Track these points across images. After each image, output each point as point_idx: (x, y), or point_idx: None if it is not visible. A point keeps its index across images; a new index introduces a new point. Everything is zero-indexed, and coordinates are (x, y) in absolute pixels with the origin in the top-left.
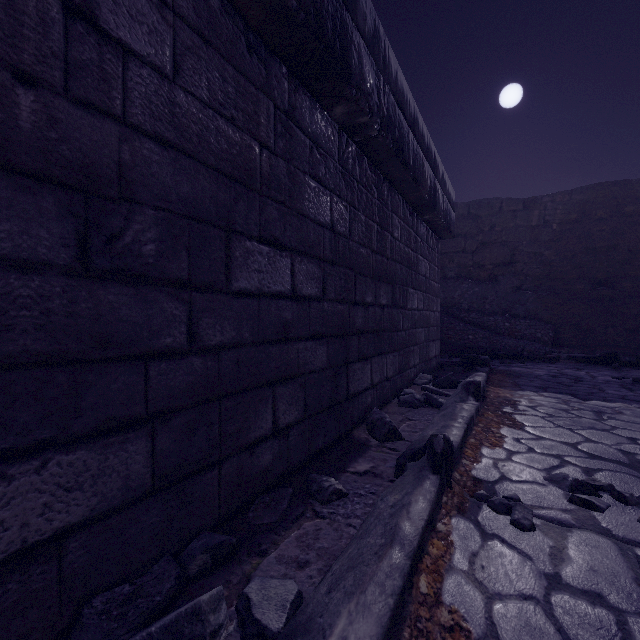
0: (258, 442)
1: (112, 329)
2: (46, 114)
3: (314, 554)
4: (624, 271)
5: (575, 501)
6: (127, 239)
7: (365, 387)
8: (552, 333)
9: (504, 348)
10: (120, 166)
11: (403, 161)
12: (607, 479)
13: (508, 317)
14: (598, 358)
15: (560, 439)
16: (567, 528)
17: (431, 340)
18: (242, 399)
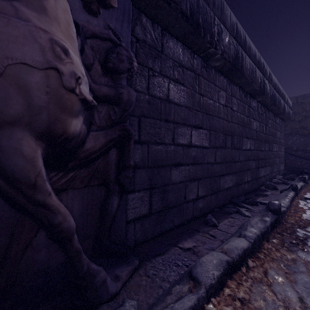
0: (245, 182)
1: (233, 157)
2: (229, 126)
3: (267, 200)
4: None
5: None
6: (234, 142)
7: (262, 176)
8: None
9: None
10: (233, 130)
11: (275, 105)
12: None
13: None
14: None
15: None
16: None
17: (281, 163)
18: (243, 172)
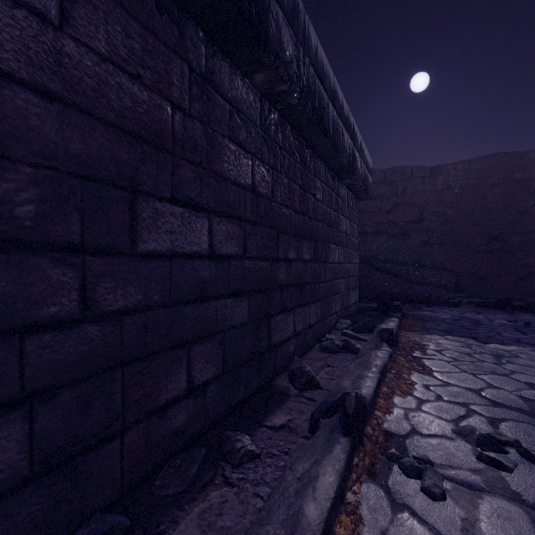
0: (170, 404)
1: None
2: None
3: None
4: (514, 228)
5: (483, 459)
6: None
7: (288, 336)
8: (454, 280)
9: (414, 293)
10: None
11: (323, 129)
12: (512, 431)
13: (417, 267)
14: (494, 303)
15: (465, 385)
16: (477, 493)
17: (351, 289)
18: (151, 363)
